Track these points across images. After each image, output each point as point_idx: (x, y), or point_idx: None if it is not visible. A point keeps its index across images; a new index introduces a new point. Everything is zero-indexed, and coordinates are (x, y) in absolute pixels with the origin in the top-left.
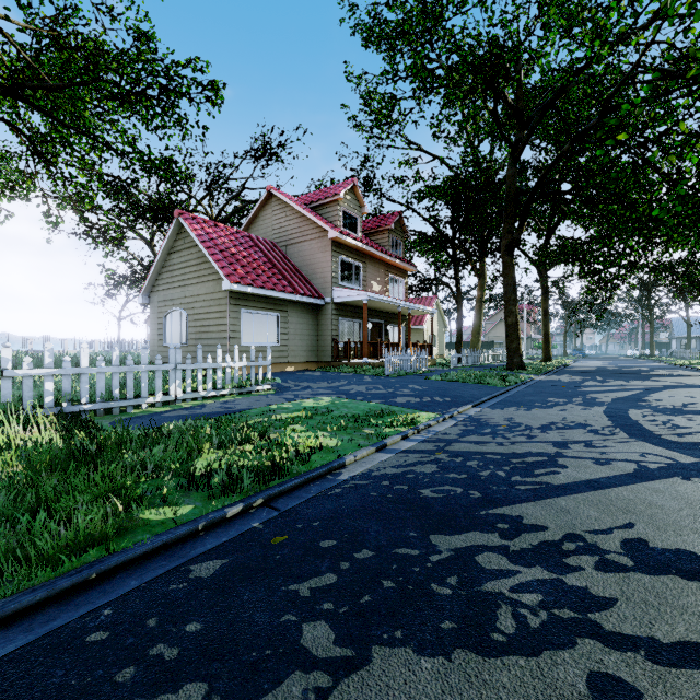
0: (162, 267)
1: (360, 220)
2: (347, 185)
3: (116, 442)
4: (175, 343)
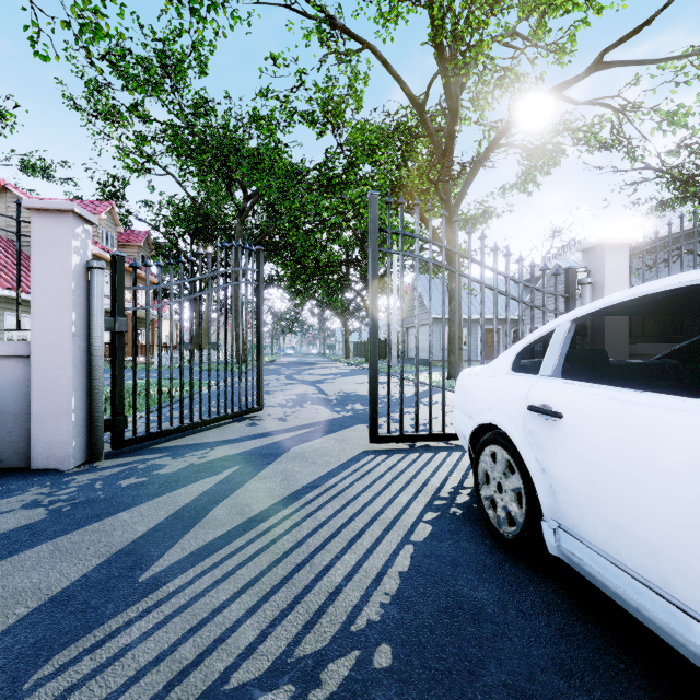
0: None
1: (115, 237)
2: (106, 207)
3: None
4: None
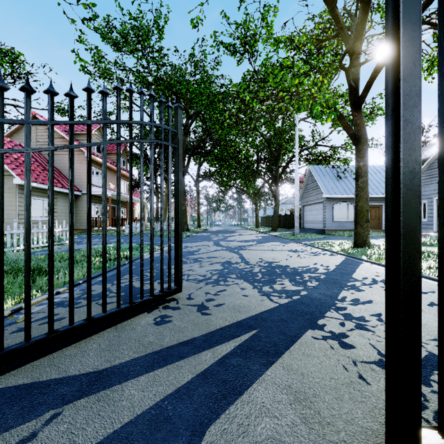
0: None
1: None
2: (96, 126)
3: None
4: None
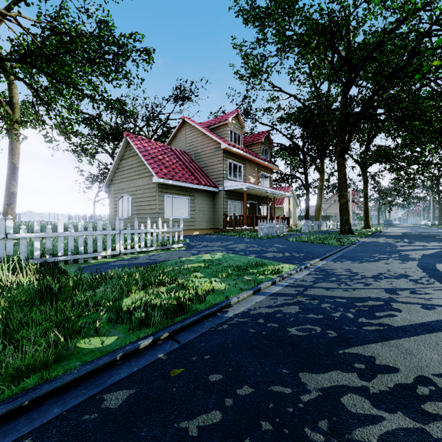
0: (116, 169)
1: (241, 136)
2: (233, 114)
3: (74, 284)
4: (124, 217)
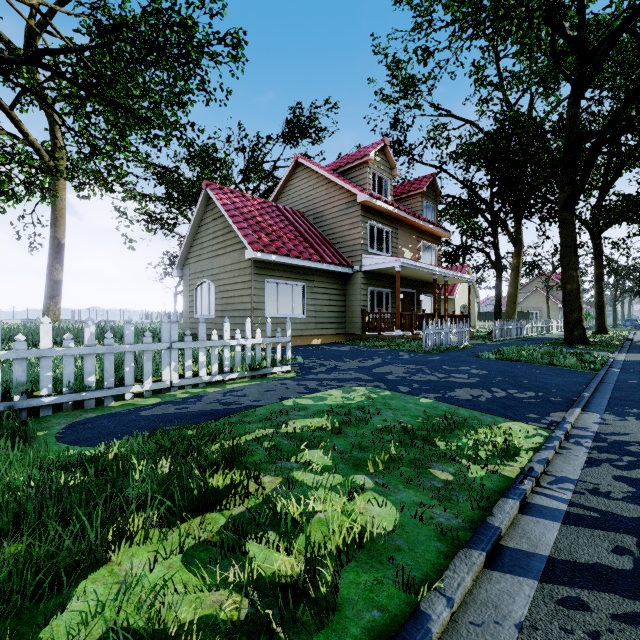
0: (193, 240)
1: (390, 183)
2: (377, 145)
3: None
4: (204, 315)
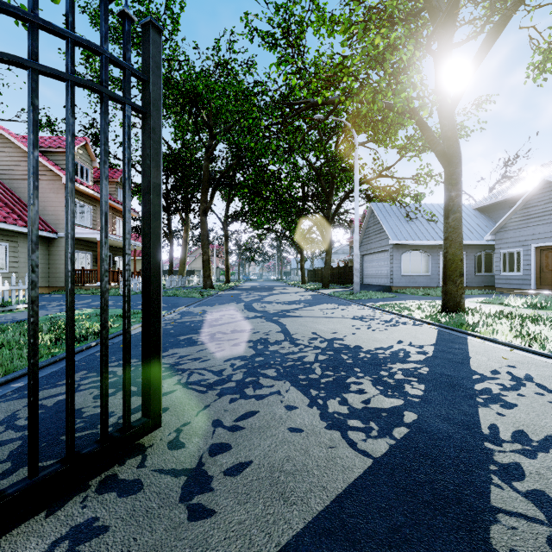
0: None
1: (91, 171)
2: (80, 142)
3: None
4: None
